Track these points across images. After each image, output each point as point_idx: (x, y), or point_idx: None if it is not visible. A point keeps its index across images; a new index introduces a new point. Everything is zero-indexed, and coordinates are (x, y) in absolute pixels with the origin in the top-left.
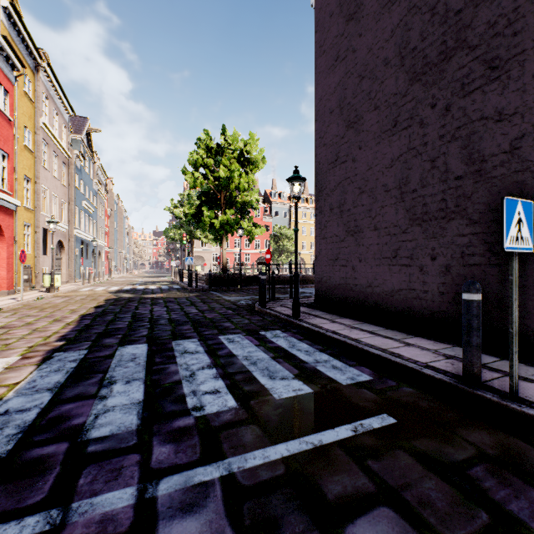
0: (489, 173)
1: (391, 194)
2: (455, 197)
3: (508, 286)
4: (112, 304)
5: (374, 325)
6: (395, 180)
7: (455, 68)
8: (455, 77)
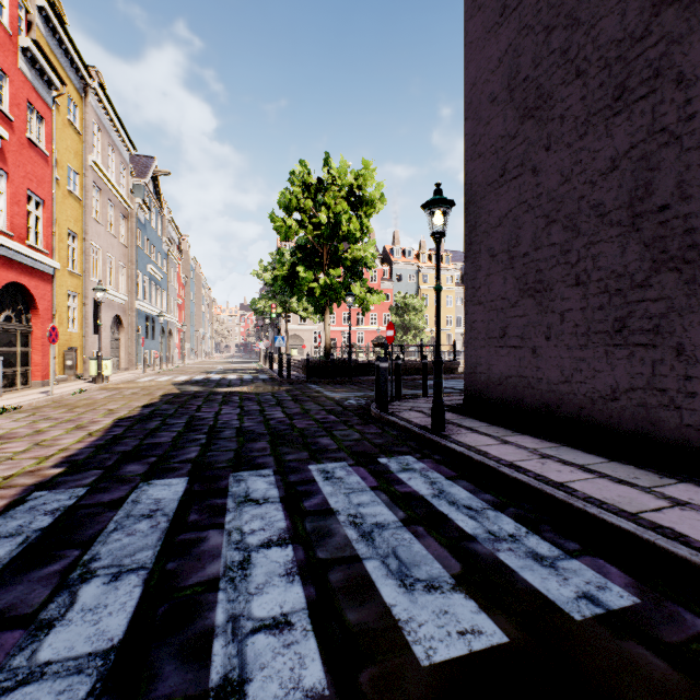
0: None
1: (612, 220)
2: None
3: None
4: (168, 401)
5: (582, 452)
6: (621, 194)
7: None
8: None
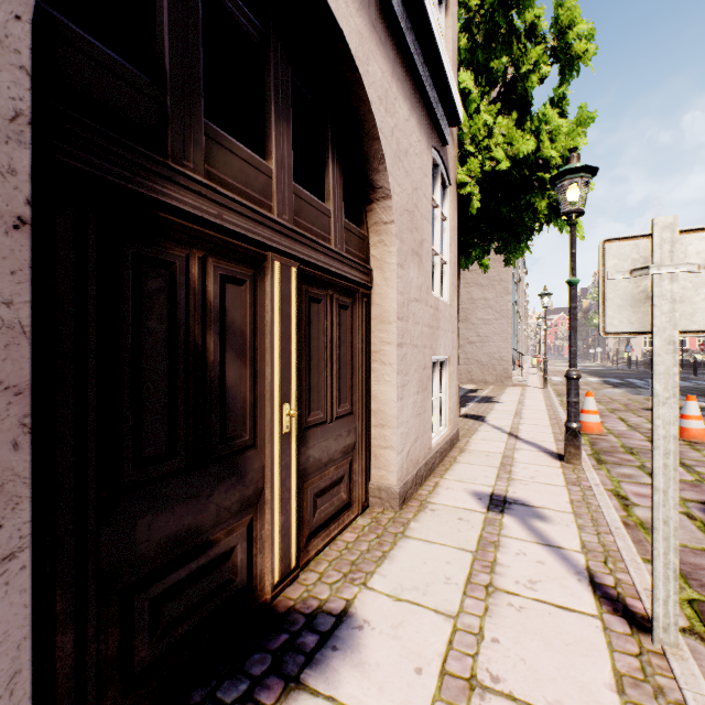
0: None
1: None
2: None
3: None
4: (588, 373)
5: None
6: None
7: None
8: None
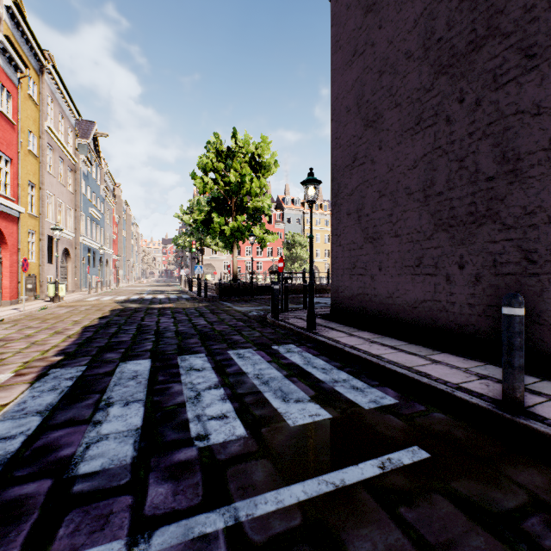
0: (525, 172)
1: (414, 198)
2: (487, 200)
3: (548, 298)
4: (117, 314)
5: (395, 339)
6: (419, 182)
7: (487, 58)
8: (486, 68)
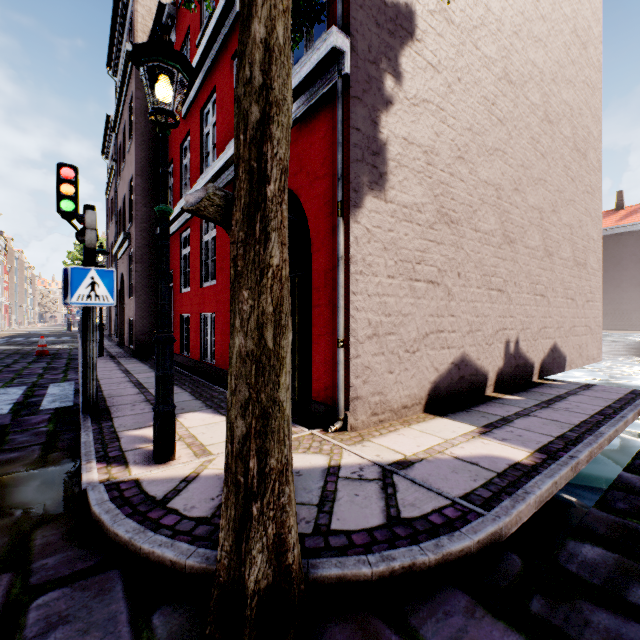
0: None
1: None
2: None
3: None
4: (15, 335)
5: None
6: None
7: None
8: None
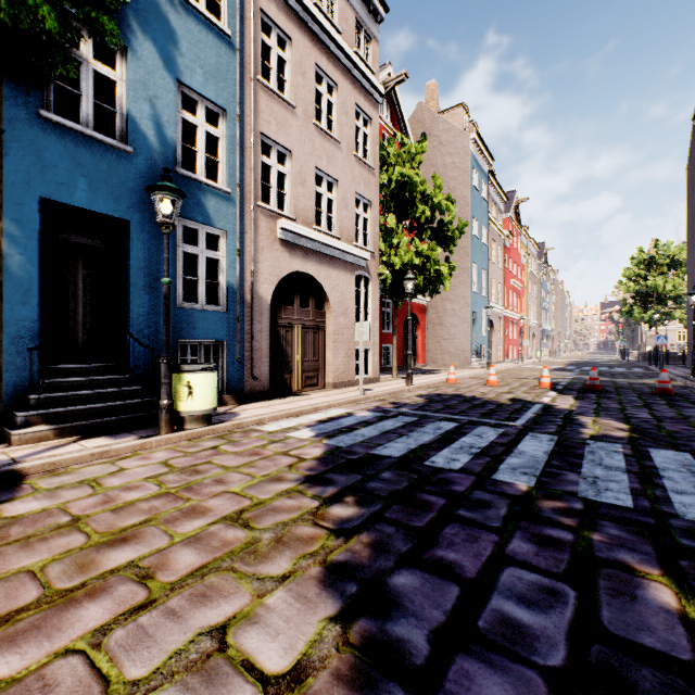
0: None
1: None
2: None
3: None
4: (574, 363)
5: (683, 369)
6: None
7: None
8: None
